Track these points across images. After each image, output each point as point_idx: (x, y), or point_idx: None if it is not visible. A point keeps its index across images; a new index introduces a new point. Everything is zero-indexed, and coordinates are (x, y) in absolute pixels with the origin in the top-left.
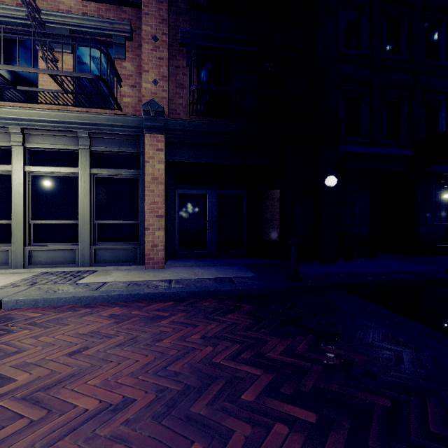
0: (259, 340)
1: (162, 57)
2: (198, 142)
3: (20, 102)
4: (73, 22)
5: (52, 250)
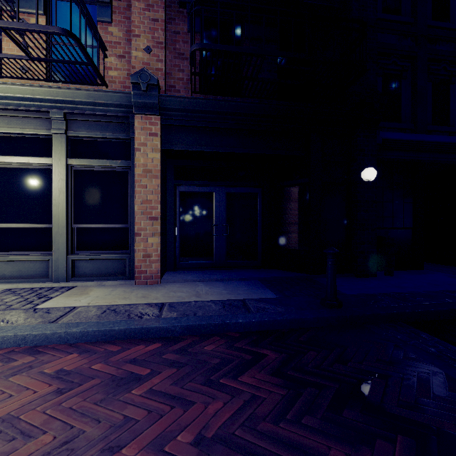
0: (305, 452)
1: (156, 18)
2: (202, 125)
3: None
4: None
5: (19, 261)
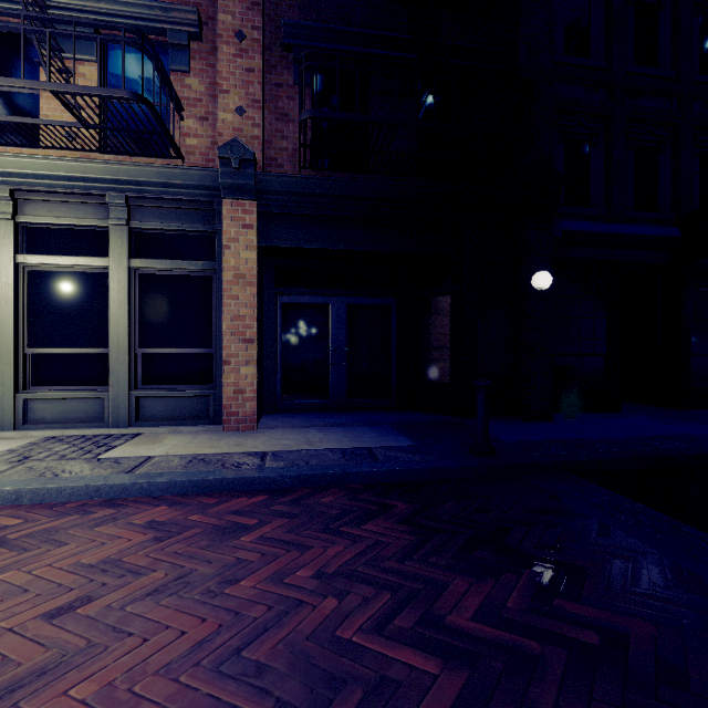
0: (428, 582)
1: (251, 67)
2: (314, 214)
3: (9, 145)
4: (99, 7)
5: (63, 398)
